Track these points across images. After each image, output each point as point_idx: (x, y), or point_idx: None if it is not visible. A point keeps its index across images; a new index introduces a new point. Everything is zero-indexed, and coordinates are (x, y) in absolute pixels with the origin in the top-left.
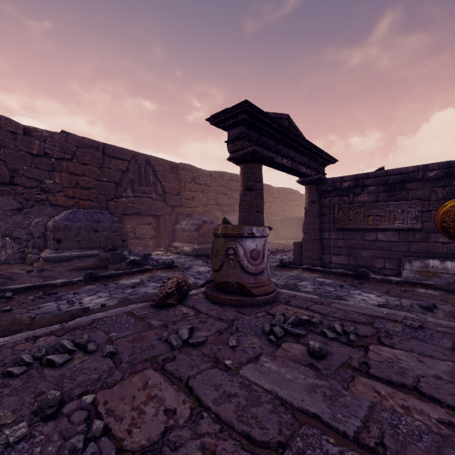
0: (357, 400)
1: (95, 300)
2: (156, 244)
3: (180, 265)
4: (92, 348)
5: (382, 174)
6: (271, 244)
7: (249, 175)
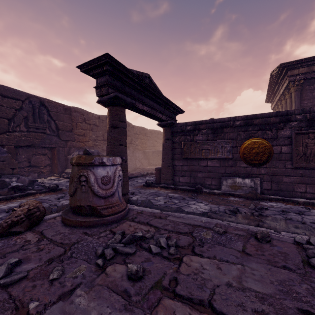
0: None
1: None
2: (51, 171)
3: (66, 188)
4: None
5: (210, 122)
6: (144, 169)
7: (114, 115)
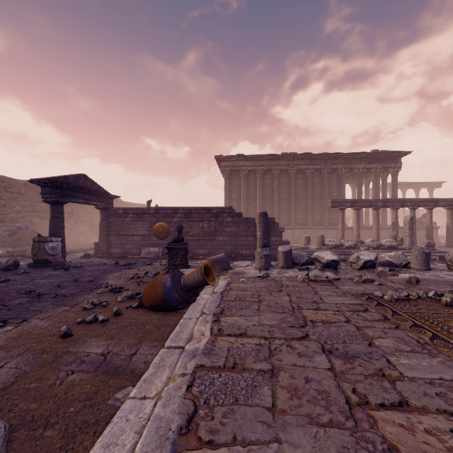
0: (69, 272)
1: None
2: None
3: None
4: None
5: (135, 209)
6: (89, 244)
7: (55, 210)
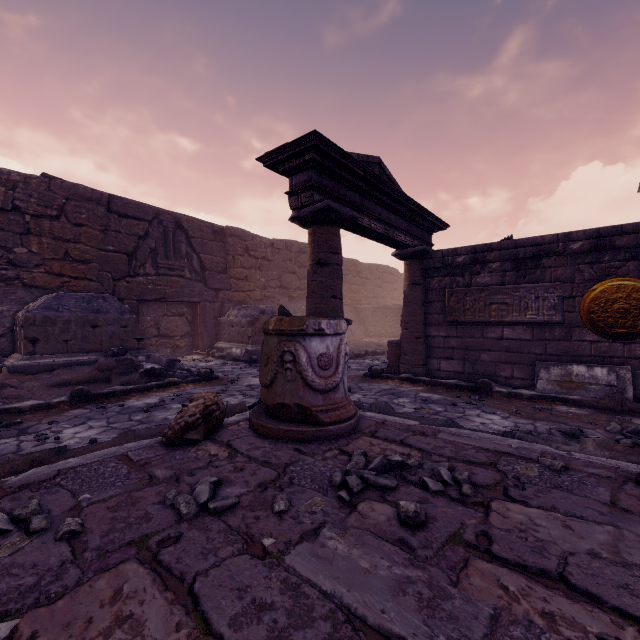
0: (471, 605)
1: (82, 433)
2: (192, 345)
3: (224, 376)
4: (39, 524)
5: (509, 245)
6: (358, 343)
7: (322, 243)
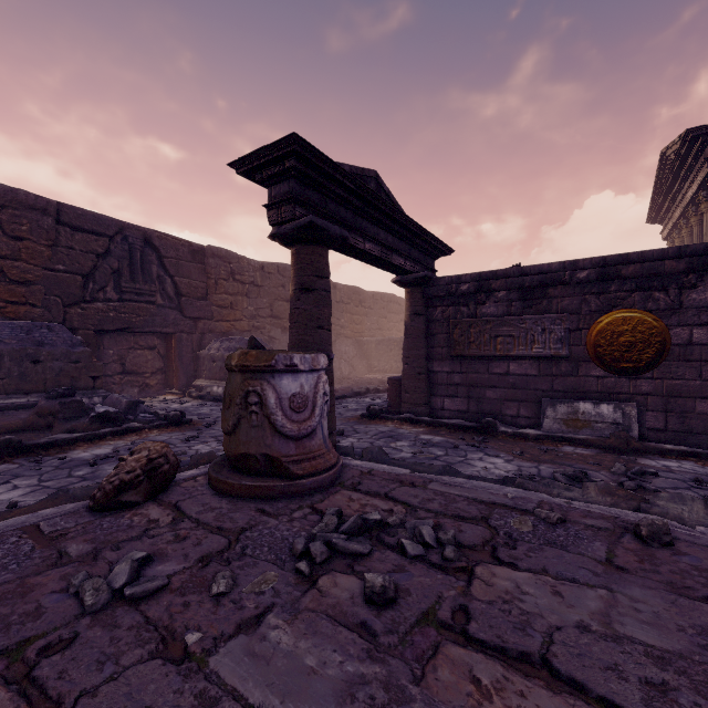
0: None
1: (2, 495)
2: (165, 383)
3: (200, 419)
4: None
5: (515, 273)
6: (359, 380)
7: (306, 265)
